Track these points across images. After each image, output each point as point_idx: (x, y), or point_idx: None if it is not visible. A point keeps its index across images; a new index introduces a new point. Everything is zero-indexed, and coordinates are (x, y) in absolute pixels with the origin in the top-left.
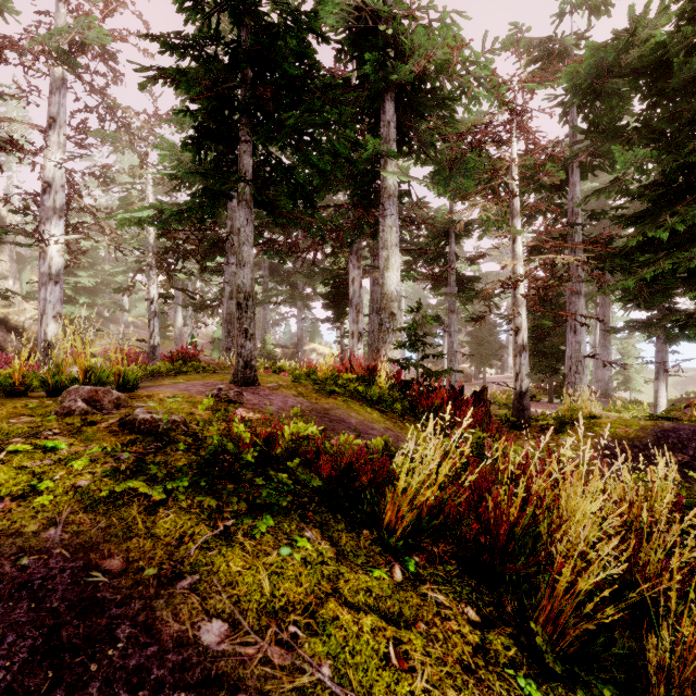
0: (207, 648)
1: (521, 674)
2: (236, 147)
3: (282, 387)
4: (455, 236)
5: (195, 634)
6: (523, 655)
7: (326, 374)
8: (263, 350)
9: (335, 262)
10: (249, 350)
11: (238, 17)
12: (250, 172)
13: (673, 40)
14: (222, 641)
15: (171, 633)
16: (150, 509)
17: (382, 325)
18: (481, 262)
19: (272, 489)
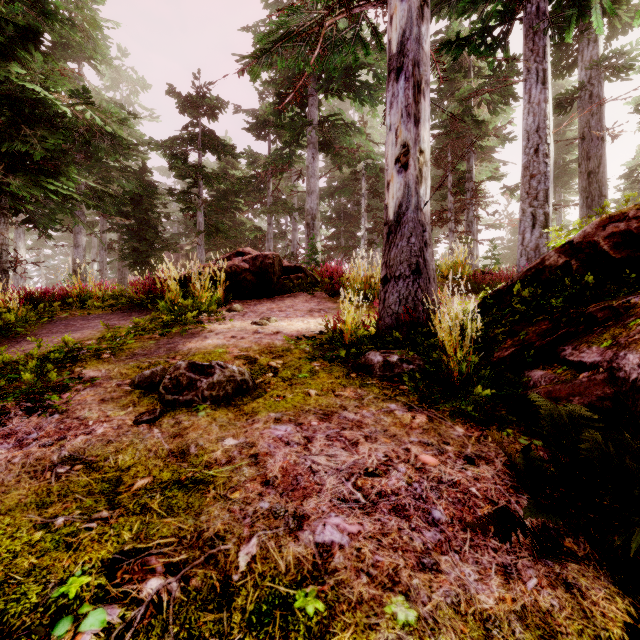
0: None
1: None
2: None
3: None
4: None
5: None
6: None
7: None
8: None
9: None
10: None
11: None
12: None
13: None
14: None
15: None
16: None
17: None
18: None
19: None
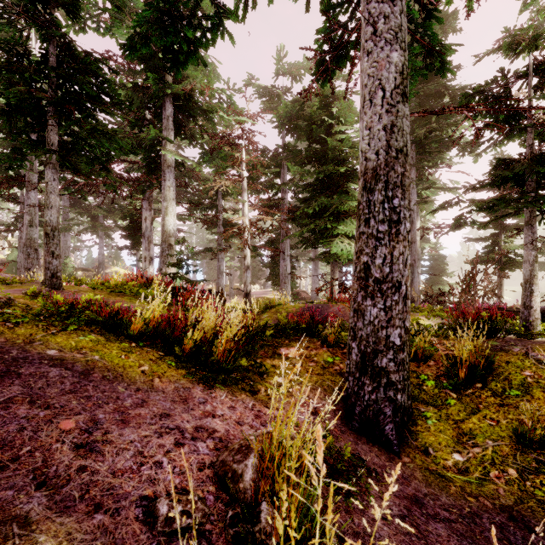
0: (50, 354)
1: (171, 361)
2: (43, 122)
3: (82, 291)
4: (223, 194)
5: (45, 352)
6: (176, 359)
7: (116, 282)
8: (63, 272)
9: (132, 203)
10: (55, 266)
11: (47, 39)
12: (56, 144)
13: (315, 115)
14: (56, 353)
15: (35, 352)
16: (10, 328)
17: (163, 252)
18: (251, 211)
19: (76, 317)
